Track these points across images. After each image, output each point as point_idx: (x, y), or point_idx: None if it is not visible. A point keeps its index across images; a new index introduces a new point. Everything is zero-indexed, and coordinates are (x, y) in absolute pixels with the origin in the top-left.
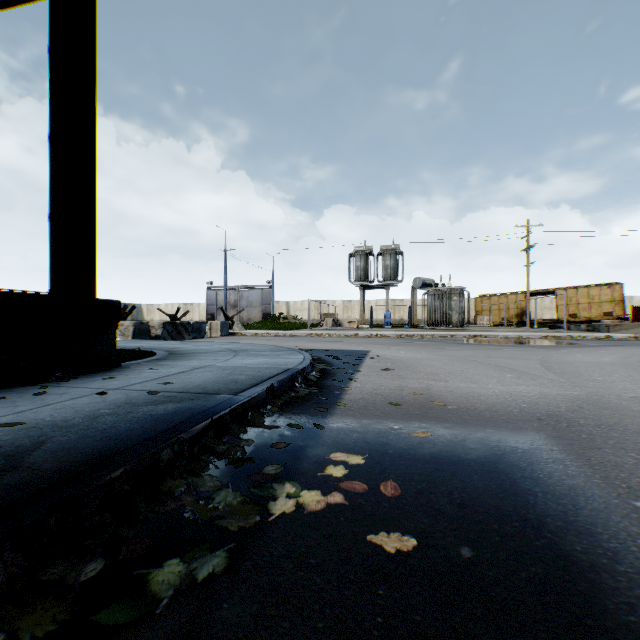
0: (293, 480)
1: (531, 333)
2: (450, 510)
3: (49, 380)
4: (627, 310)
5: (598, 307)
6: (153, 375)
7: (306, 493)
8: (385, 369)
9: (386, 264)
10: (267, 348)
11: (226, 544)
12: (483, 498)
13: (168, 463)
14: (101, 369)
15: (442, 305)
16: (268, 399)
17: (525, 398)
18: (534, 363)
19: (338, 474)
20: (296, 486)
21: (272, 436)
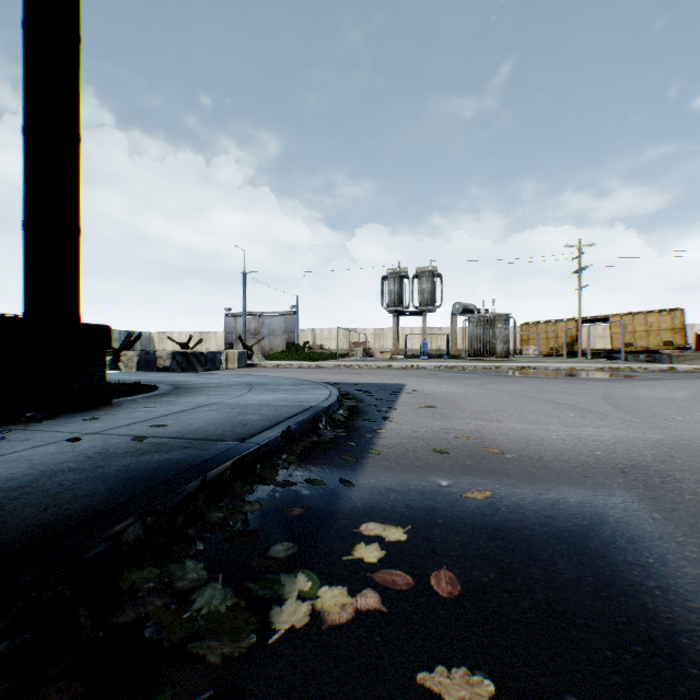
0: (309, 568)
1: (585, 364)
2: (535, 622)
3: (17, 421)
4: (688, 339)
5: (657, 335)
6: (146, 415)
7: (326, 591)
8: (425, 406)
9: (422, 288)
10: (288, 381)
11: (199, 691)
12: (579, 599)
13: (136, 544)
14: (86, 407)
15: (485, 333)
16: (284, 446)
17: (598, 443)
18: (597, 399)
19: (371, 558)
20: (312, 579)
21: (285, 497)
